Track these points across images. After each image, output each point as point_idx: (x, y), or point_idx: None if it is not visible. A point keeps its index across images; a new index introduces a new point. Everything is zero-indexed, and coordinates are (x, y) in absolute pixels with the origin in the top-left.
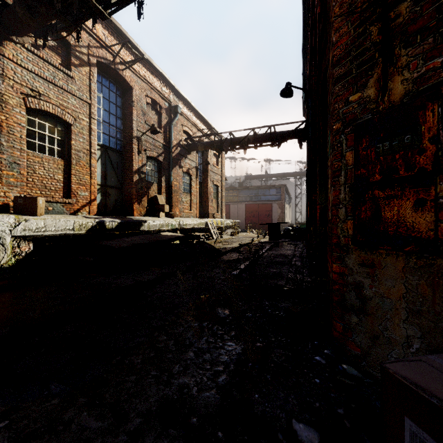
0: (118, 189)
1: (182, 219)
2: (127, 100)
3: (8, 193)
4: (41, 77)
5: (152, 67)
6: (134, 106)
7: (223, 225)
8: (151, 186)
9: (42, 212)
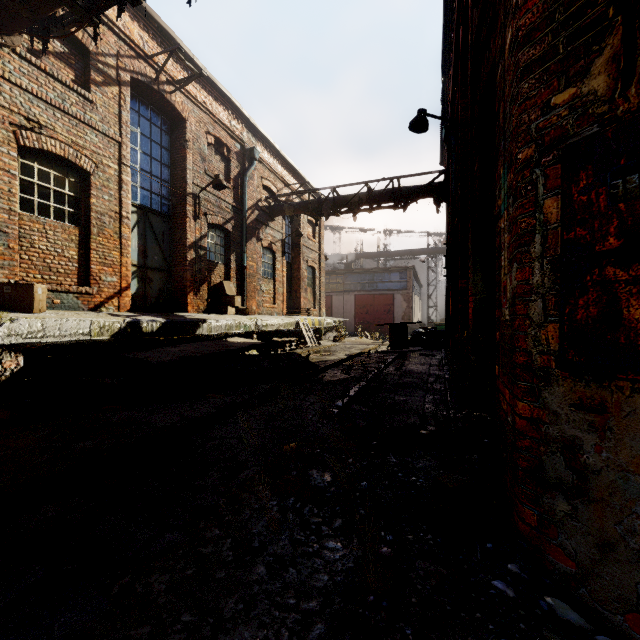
0: (165, 272)
1: (261, 318)
2: (178, 139)
3: None
4: (42, 99)
5: (216, 90)
6: (189, 147)
7: (322, 326)
8: (214, 268)
9: (42, 308)
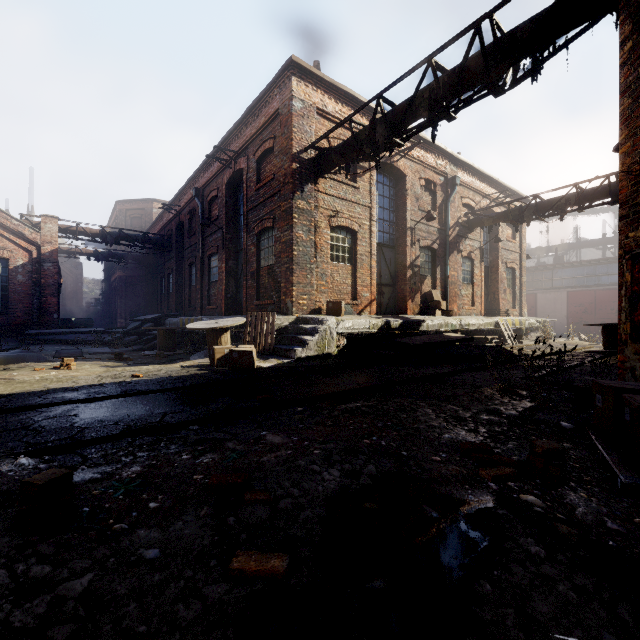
0: (391, 286)
1: (463, 318)
2: (400, 190)
3: (320, 299)
4: (338, 198)
5: (426, 143)
6: (407, 194)
7: (523, 326)
8: (424, 280)
9: (343, 314)
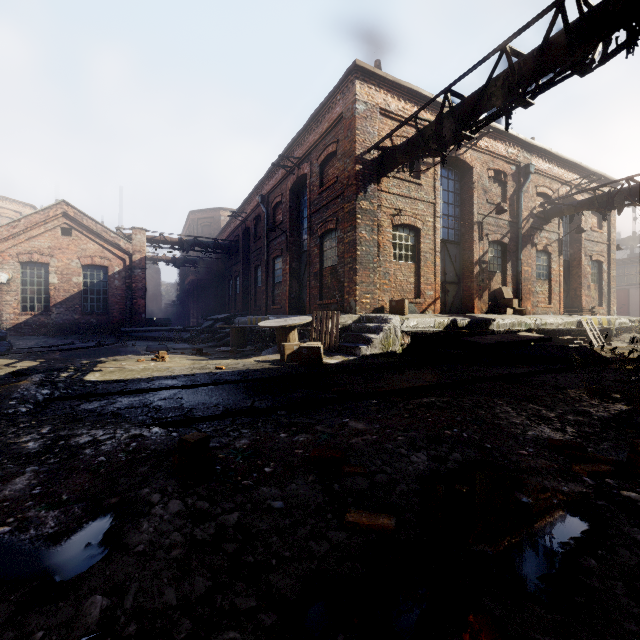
0: (456, 284)
1: (539, 317)
2: (466, 183)
3: (383, 297)
4: (401, 196)
5: (495, 132)
6: (474, 187)
7: (612, 325)
8: (493, 277)
9: (406, 312)
